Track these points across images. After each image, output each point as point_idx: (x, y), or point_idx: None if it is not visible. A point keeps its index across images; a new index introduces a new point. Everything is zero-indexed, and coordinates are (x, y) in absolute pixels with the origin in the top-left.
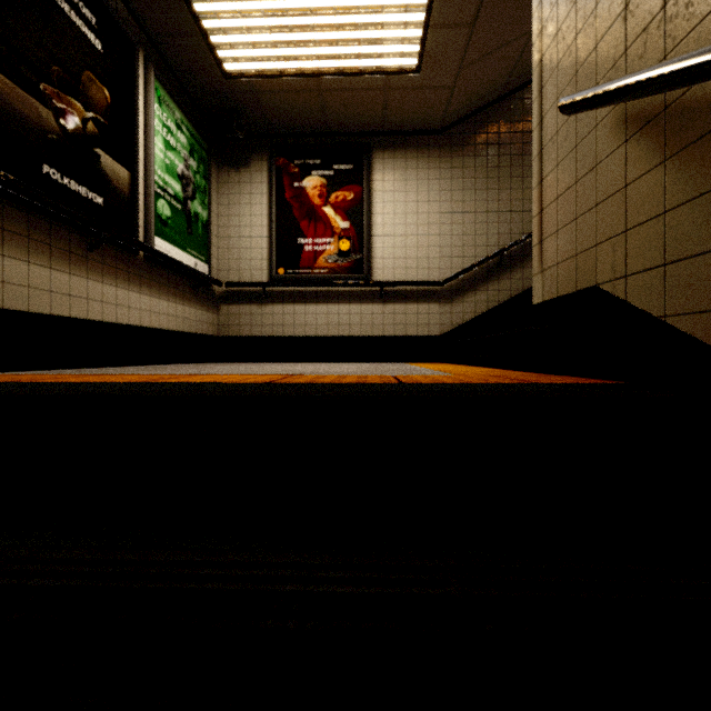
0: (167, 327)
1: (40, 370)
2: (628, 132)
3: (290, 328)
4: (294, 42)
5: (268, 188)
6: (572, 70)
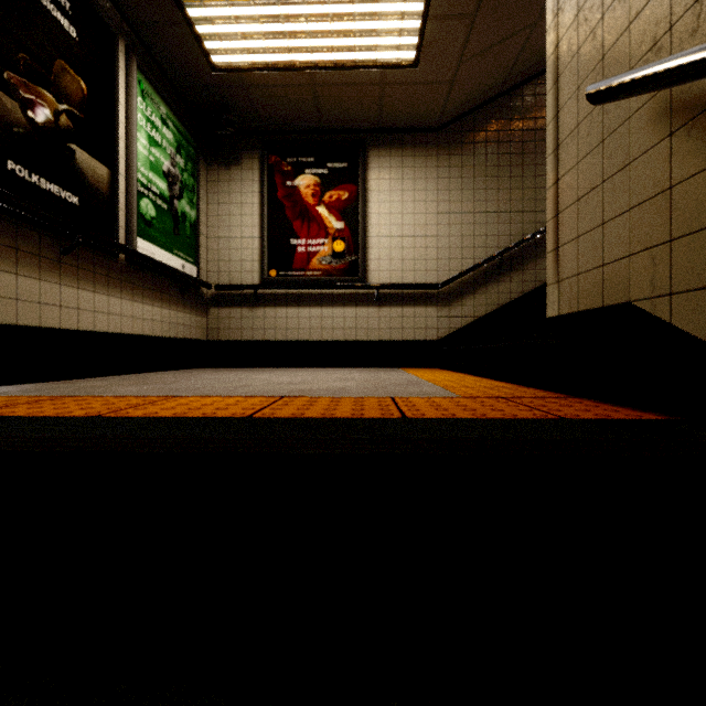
0: (151, 333)
1: (6, 385)
2: (674, 124)
3: (282, 332)
4: (286, 33)
5: (259, 187)
6: (597, 55)
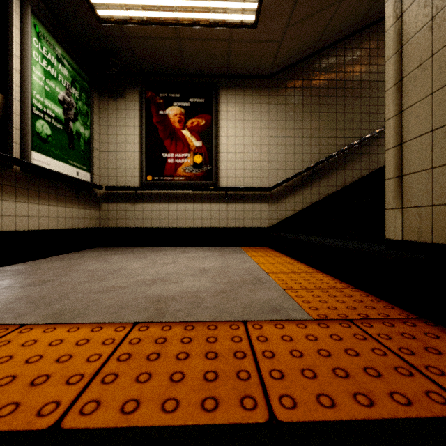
0: (47, 227)
1: None
2: None
3: (156, 221)
4: None
5: (139, 114)
6: None
